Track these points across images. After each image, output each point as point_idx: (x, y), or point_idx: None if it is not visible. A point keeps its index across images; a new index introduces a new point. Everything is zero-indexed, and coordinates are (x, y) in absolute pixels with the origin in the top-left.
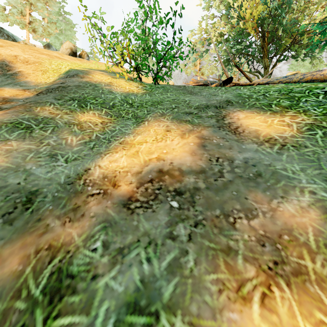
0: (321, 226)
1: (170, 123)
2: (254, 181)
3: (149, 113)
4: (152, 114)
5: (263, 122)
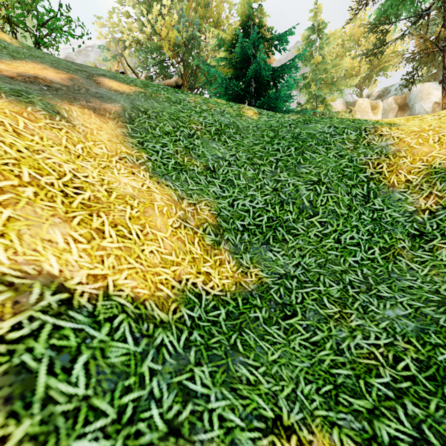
0: (119, 110)
1: (48, 67)
2: (98, 97)
3: (28, 58)
4: (31, 59)
5: (118, 85)
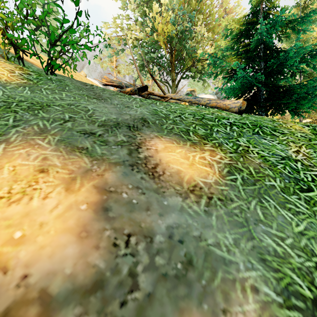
0: None
1: (52, 153)
2: (184, 280)
3: (17, 125)
4: (22, 127)
5: (184, 158)
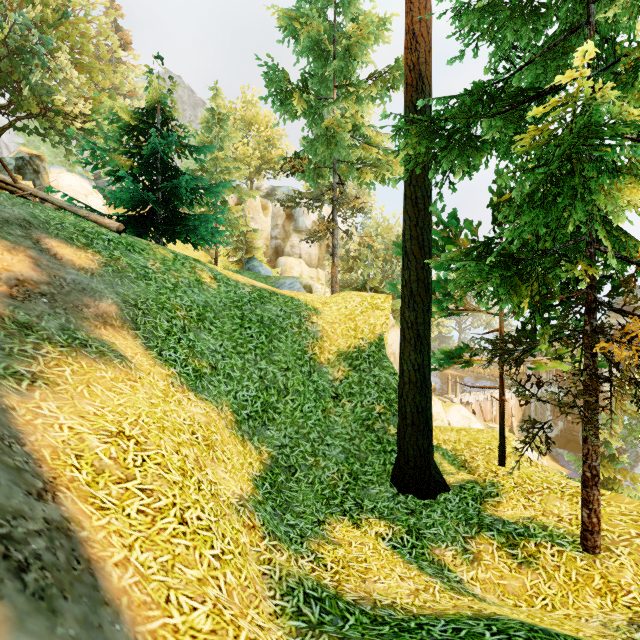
0: (117, 311)
1: None
2: (83, 292)
3: None
4: None
5: (75, 254)
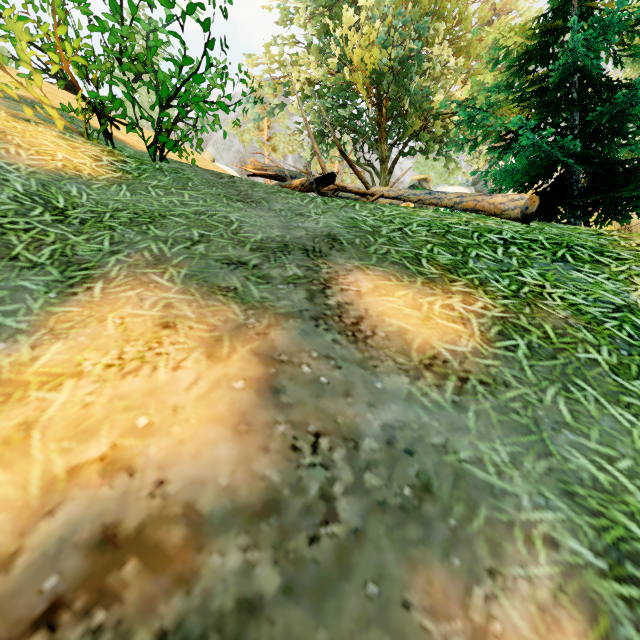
0: None
1: (178, 296)
2: (417, 515)
3: (118, 251)
4: (126, 254)
5: (413, 307)
